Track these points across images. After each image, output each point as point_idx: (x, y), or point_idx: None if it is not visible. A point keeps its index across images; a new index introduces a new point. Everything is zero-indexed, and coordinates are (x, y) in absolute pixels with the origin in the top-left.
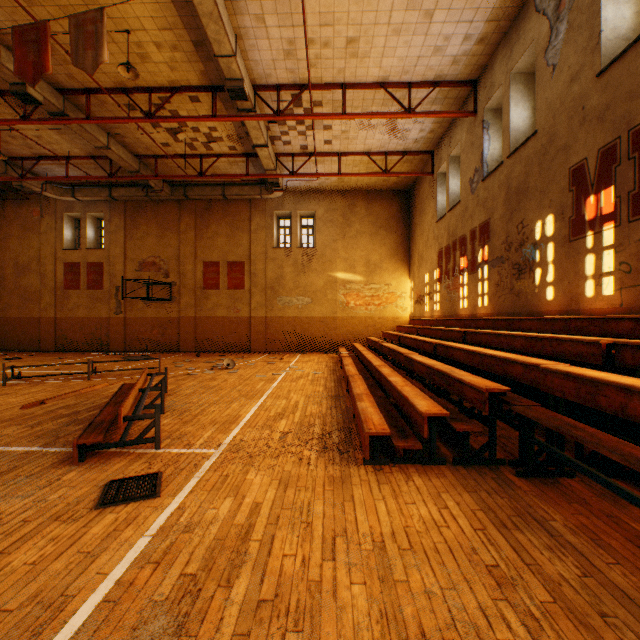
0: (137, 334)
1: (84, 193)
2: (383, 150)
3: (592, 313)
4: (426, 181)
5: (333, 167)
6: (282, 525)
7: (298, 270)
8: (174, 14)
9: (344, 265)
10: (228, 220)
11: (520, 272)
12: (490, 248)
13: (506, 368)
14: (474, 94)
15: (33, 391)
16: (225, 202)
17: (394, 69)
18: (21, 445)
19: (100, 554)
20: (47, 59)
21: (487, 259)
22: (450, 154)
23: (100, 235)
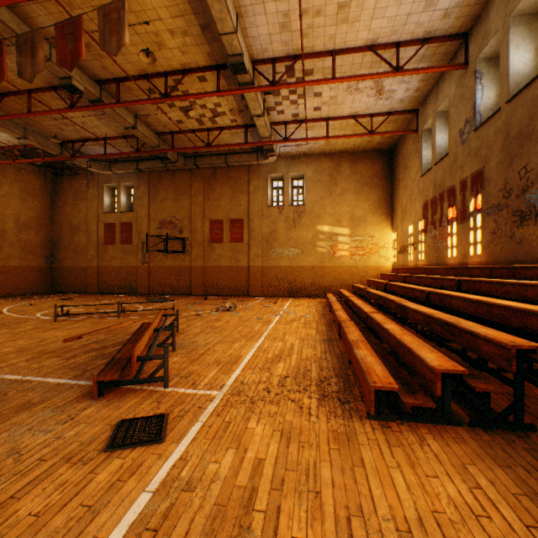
0: (158, 280)
1: (118, 167)
2: (368, 112)
3: None
4: (410, 139)
5: (321, 132)
6: (287, 492)
7: (289, 225)
8: (184, 1)
9: (330, 220)
10: (230, 184)
11: (523, 219)
12: (484, 196)
13: (526, 320)
14: (465, 46)
15: (75, 326)
16: (227, 169)
17: (383, 30)
18: (56, 376)
19: (100, 510)
20: (81, 47)
21: (480, 208)
22: (436, 110)
23: (130, 201)
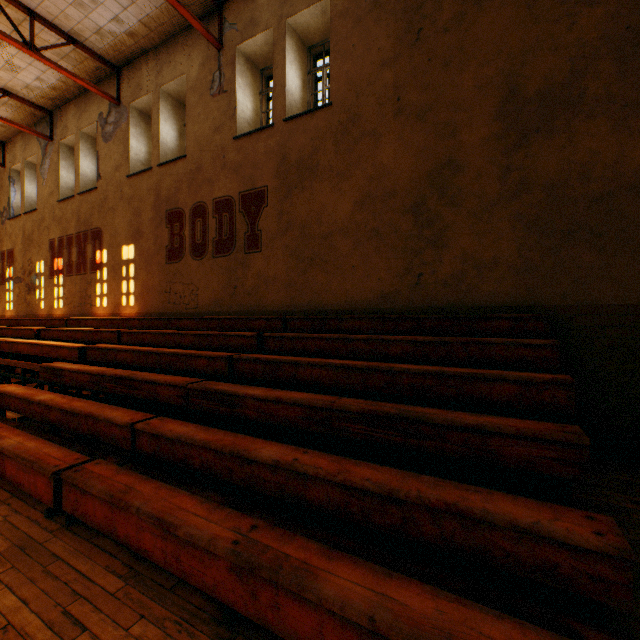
0: None
1: None
2: None
3: (58, 316)
4: None
5: None
6: None
7: None
8: None
9: None
10: None
11: (31, 290)
12: (15, 269)
13: None
14: (4, 151)
15: None
16: None
17: None
18: None
19: None
20: None
21: (13, 277)
22: None
23: None
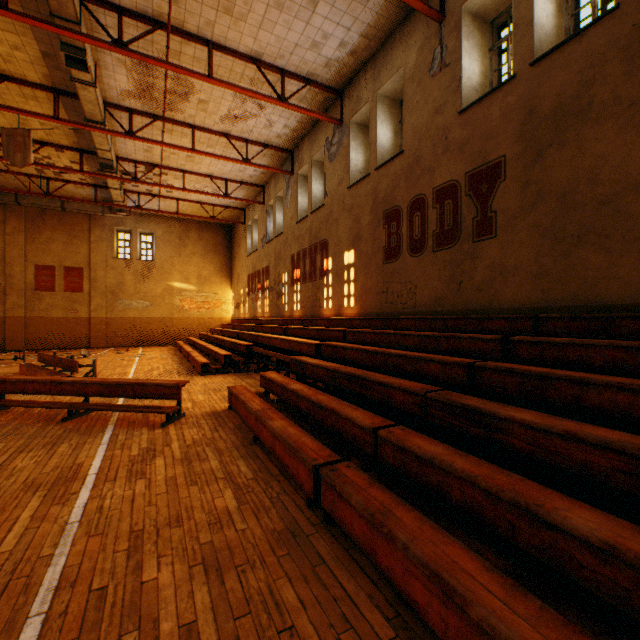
0: None
1: None
2: (211, 202)
3: (296, 317)
4: (242, 226)
5: (172, 204)
6: None
7: (139, 278)
8: (66, 117)
9: (180, 277)
10: (65, 228)
11: (279, 296)
12: (270, 281)
13: (258, 338)
14: (263, 193)
15: None
16: (62, 212)
17: (217, 172)
18: None
19: None
20: None
21: (268, 287)
22: (254, 218)
23: None
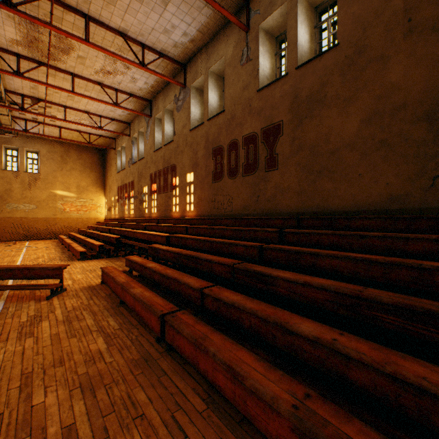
0: None
1: None
2: (88, 132)
3: (153, 217)
4: (113, 151)
5: (55, 130)
6: None
7: (25, 187)
8: None
9: (62, 186)
10: None
11: (141, 203)
12: (134, 192)
13: (125, 233)
14: (130, 128)
15: None
16: None
17: (93, 109)
18: None
19: None
20: None
21: (133, 196)
22: (122, 145)
23: None
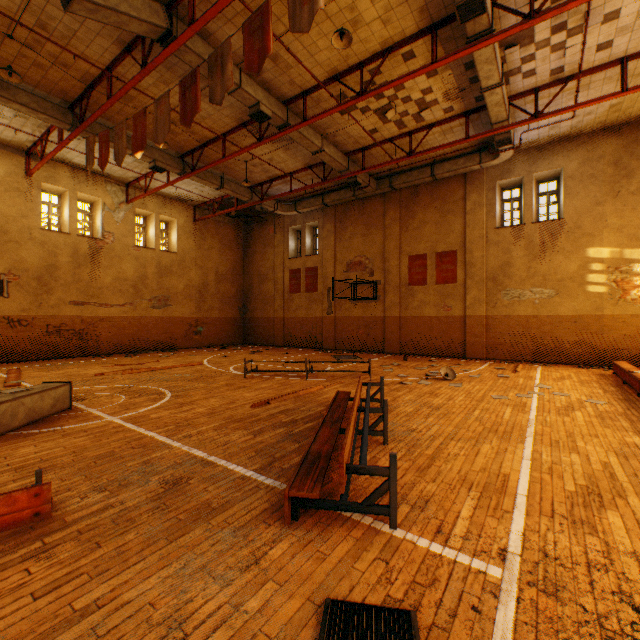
0: (344, 333)
1: (303, 205)
2: None
3: None
4: None
5: (604, 89)
6: None
7: (533, 253)
8: None
9: (616, 237)
10: (436, 205)
11: None
12: None
13: None
14: None
15: (262, 386)
16: (432, 185)
17: None
18: (240, 462)
19: None
20: (268, 40)
21: None
22: None
23: (315, 242)
